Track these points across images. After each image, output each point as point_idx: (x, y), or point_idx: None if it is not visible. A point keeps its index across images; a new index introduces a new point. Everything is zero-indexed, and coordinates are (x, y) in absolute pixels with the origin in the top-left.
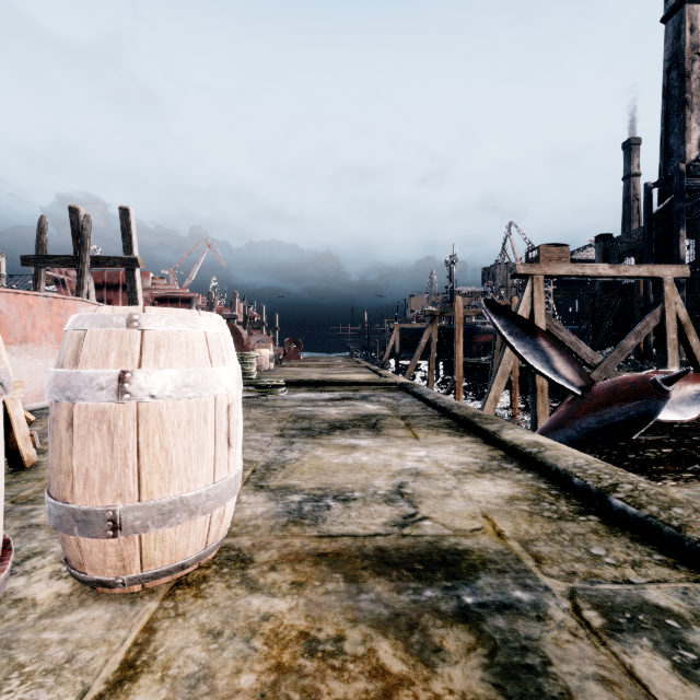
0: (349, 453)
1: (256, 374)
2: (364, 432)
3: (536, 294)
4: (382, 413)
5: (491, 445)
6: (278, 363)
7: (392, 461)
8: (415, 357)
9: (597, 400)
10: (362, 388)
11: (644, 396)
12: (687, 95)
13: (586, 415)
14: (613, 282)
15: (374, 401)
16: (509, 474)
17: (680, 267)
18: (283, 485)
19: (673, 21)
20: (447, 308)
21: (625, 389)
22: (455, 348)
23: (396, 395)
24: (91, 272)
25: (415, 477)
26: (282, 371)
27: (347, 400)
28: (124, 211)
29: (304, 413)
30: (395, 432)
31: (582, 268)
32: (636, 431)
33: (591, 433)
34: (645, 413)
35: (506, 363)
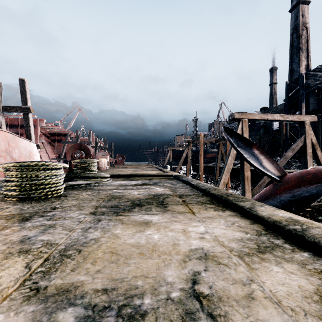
0: (143, 230)
1: (98, 171)
2: (155, 208)
3: (244, 129)
4: (166, 193)
5: (249, 218)
6: (112, 166)
7: (179, 239)
8: (180, 163)
9: (291, 184)
10: (154, 178)
11: (321, 181)
12: (300, 45)
13: (284, 192)
14: (268, 129)
15: (161, 186)
16: (286, 253)
17: (313, 116)
18: (65, 284)
19: (294, 11)
20: (196, 139)
21: (309, 177)
22: (200, 158)
23: (173, 182)
24: (3, 115)
25: (204, 262)
26: (113, 170)
27: (145, 185)
28: (21, 81)
29: (117, 194)
30: (177, 208)
31: (266, 116)
32: (314, 201)
33: (286, 203)
34: (321, 191)
35: (229, 164)
